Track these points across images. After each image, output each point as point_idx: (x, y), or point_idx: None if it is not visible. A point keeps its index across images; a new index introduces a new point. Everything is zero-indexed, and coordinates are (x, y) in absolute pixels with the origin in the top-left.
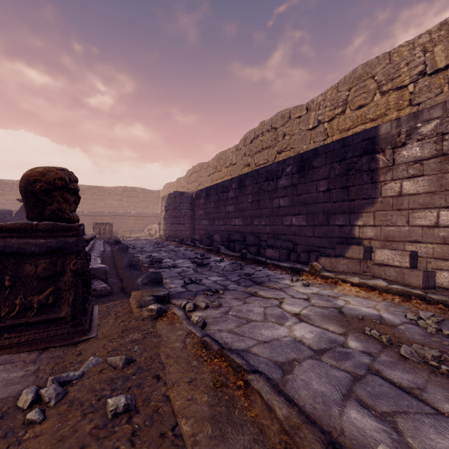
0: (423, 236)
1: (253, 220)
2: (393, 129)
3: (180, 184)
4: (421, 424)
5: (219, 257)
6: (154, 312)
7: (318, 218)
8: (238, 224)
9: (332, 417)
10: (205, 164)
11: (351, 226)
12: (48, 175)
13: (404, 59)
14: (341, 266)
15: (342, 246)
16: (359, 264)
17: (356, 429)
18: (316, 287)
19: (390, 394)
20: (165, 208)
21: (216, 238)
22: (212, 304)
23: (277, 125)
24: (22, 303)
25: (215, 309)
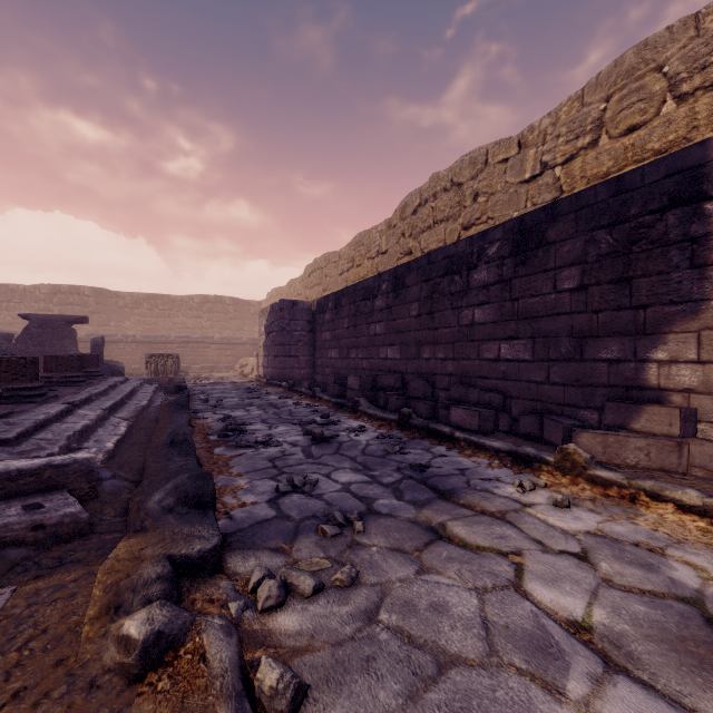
0: None
1: (421, 350)
2: None
3: (294, 289)
4: None
5: (358, 420)
6: (132, 656)
7: (558, 345)
8: (392, 356)
9: None
10: (334, 255)
11: (639, 362)
12: None
13: None
14: (630, 454)
15: (623, 406)
16: (677, 450)
17: None
18: (587, 512)
19: None
20: (265, 328)
21: (351, 383)
22: (334, 576)
23: (462, 179)
24: None
25: (341, 595)
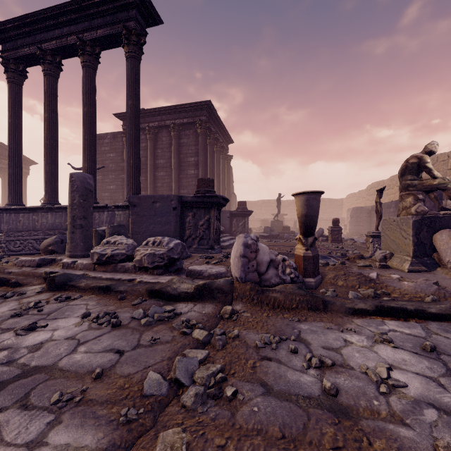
0: None
1: None
2: None
3: (361, 195)
4: None
5: None
6: (353, 242)
7: None
8: None
9: None
10: (381, 182)
11: None
12: (336, 219)
13: None
14: None
15: None
16: None
17: None
18: None
19: None
20: (350, 216)
21: None
22: None
23: None
24: (334, 237)
25: None
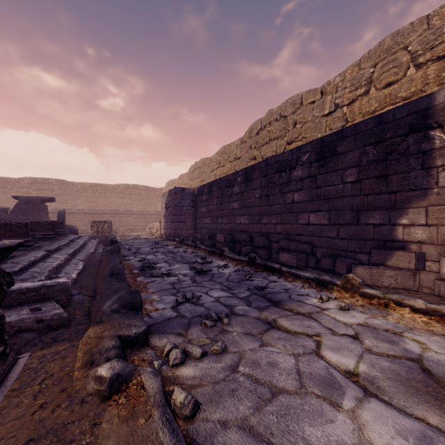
0: None
1: (261, 218)
2: None
3: (182, 181)
4: None
5: (223, 261)
6: (104, 386)
7: (344, 215)
8: (244, 222)
9: None
10: (208, 159)
11: (392, 225)
12: None
13: None
14: (386, 280)
15: (382, 251)
16: (413, 277)
17: None
18: (359, 313)
19: None
20: (165, 205)
21: (219, 238)
22: (212, 348)
23: (287, 113)
24: None
25: (217, 358)
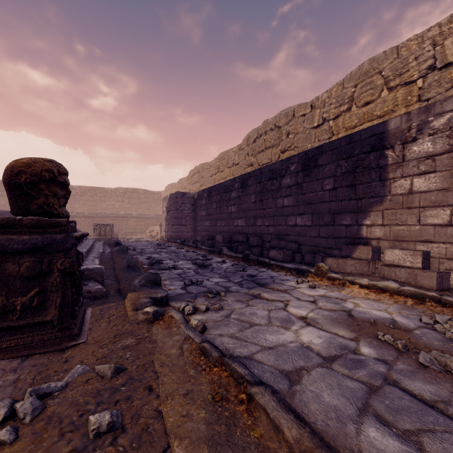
0: (435, 236)
1: (256, 221)
2: (403, 124)
3: (182, 185)
4: (452, 445)
5: (222, 258)
6: (150, 315)
7: (323, 218)
8: (240, 224)
9: (347, 436)
10: (207, 164)
11: (359, 225)
12: (34, 167)
13: (413, 54)
14: (348, 267)
15: (349, 246)
16: (367, 265)
17: (377, 451)
18: (322, 289)
19: (412, 409)
20: (166, 208)
21: (218, 239)
22: (213, 306)
23: (281, 124)
24: (3, 305)
25: (216, 311)
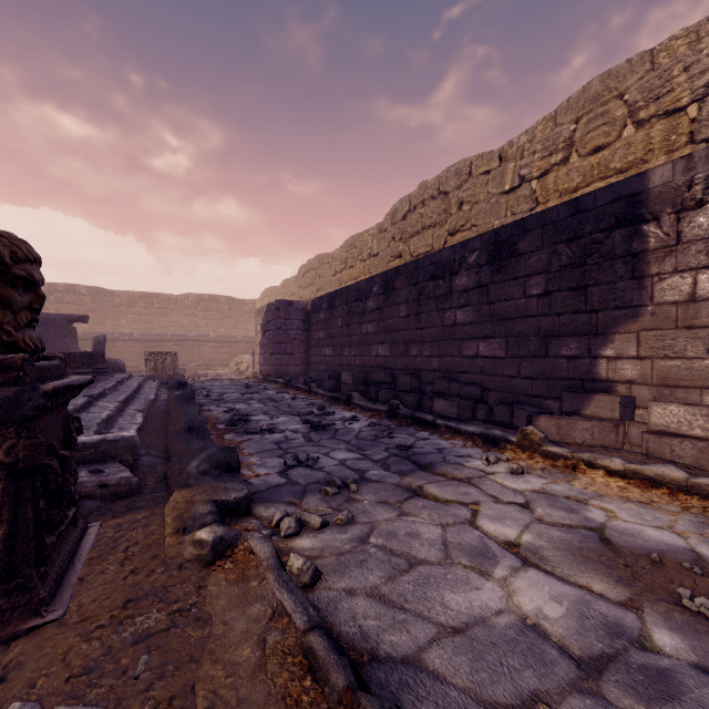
0: None
1: (409, 348)
2: (677, 176)
3: (288, 289)
4: None
5: (351, 411)
6: (206, 549)
7: (527, 344)
8: (382, 354)
9: None
10: (327, 256)
11: (592, 358)
12: None
13: (680, 61)
14: (578, 434)
15: (577, 395)
16: (615, 430)
17: None
18: (536, 478)
19: None
20: (261, 327)
21: (345, 378)
22: (336, 517)
23: (448, 188)
24: None
25: (341, 529)
